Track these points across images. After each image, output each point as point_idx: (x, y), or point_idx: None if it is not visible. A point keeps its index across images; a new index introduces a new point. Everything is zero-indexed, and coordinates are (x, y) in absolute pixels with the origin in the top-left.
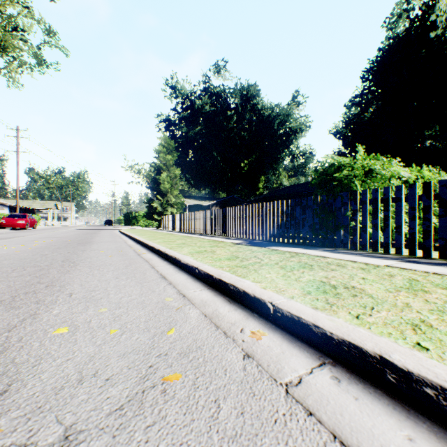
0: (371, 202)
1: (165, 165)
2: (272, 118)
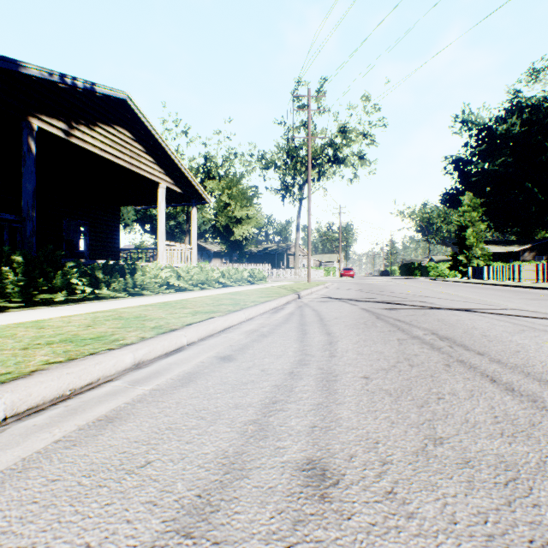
0: None
1: (469, 221)
2: None
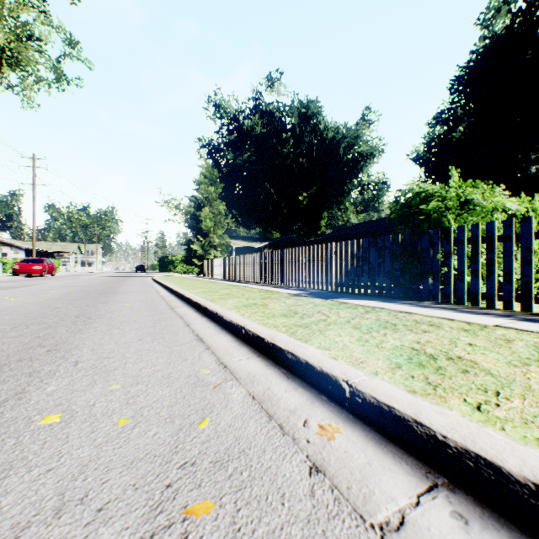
0: (470, 242)
1: (207, 198)
2: (337, 141)
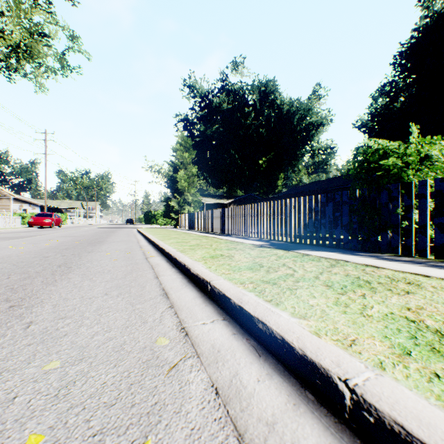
0: (433, 196)
1: (182, 163)
2: (292, 113)
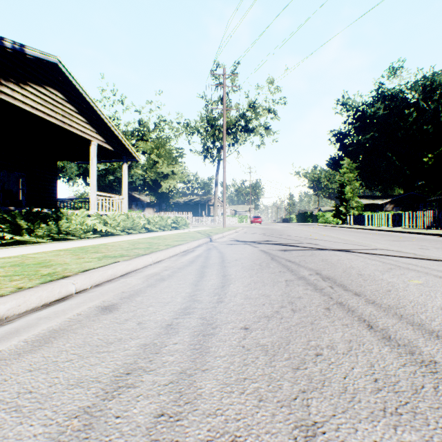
0: None
1: (347, 181)
2: None
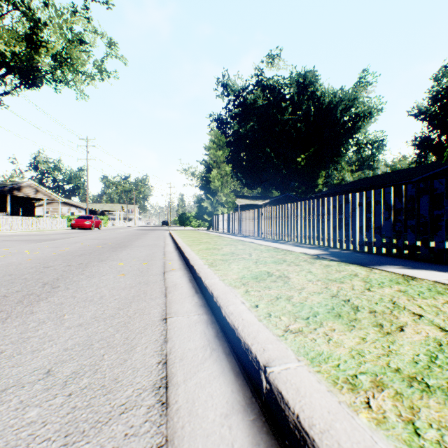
0: None
1: (215, 162)
2: (334, 104)
